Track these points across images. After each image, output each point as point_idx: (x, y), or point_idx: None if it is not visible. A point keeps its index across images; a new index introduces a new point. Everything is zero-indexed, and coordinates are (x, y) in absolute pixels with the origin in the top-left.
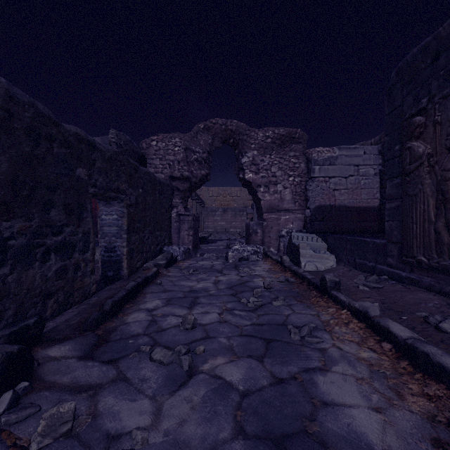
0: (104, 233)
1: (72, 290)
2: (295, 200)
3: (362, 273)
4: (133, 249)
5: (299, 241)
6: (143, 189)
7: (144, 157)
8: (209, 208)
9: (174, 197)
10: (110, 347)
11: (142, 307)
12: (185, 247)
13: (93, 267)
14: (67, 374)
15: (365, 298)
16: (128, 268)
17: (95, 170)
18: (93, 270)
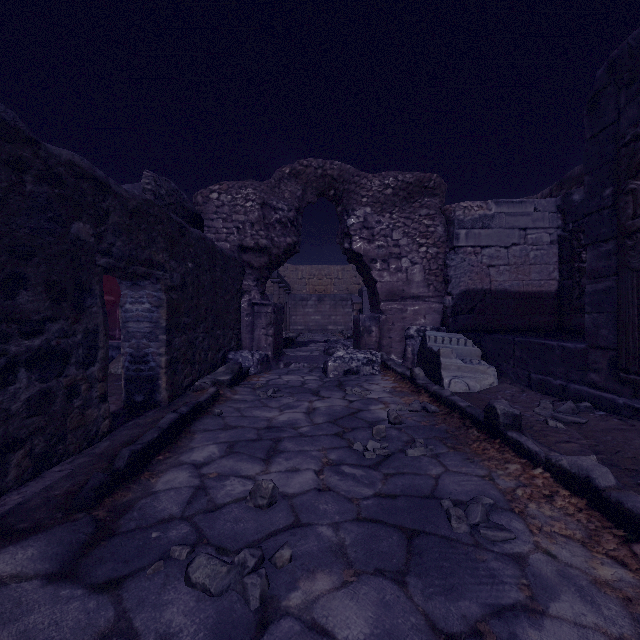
0: (129, 332)
1: (61, 431)
2: (429, 281)
3: (544, 397)
4: (177, 358)
5: (438, 345)
6: (194, 263)
7: (199, 216)
8: (297, 295)
9: (245, 277)
10: (114, 549)
11: (185, 459)
12: (262, 354)
13: (105, 390)
14: (11, 622)
15: (564, 443)
16: (168, 389)
17: (110, 228)
18: (105, 395)
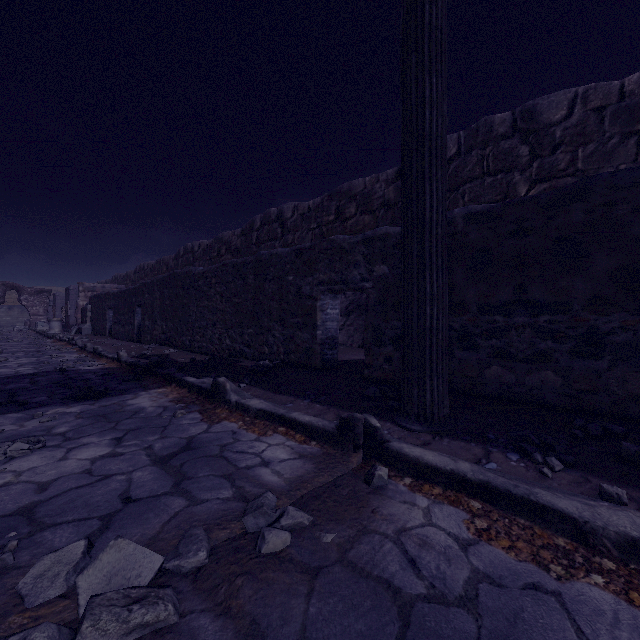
0: None
1: None
2: (45, 312)
3: None
4: None
5: (40, 324)
6: None
7: None
8: None
9: None
10: None
11: None
12: None
13: None
14: None
15: None
16: None
17: None
18: None
